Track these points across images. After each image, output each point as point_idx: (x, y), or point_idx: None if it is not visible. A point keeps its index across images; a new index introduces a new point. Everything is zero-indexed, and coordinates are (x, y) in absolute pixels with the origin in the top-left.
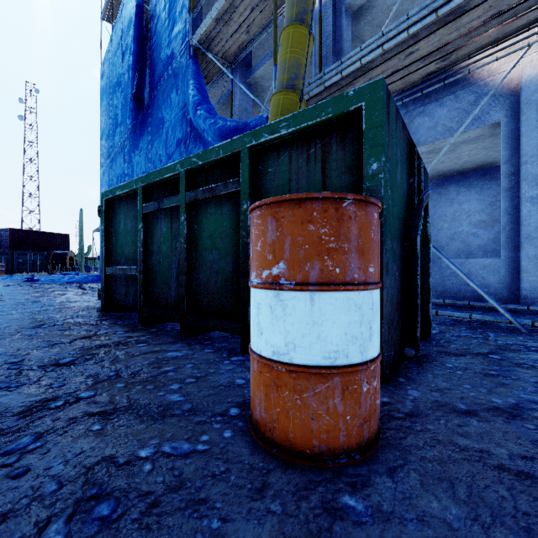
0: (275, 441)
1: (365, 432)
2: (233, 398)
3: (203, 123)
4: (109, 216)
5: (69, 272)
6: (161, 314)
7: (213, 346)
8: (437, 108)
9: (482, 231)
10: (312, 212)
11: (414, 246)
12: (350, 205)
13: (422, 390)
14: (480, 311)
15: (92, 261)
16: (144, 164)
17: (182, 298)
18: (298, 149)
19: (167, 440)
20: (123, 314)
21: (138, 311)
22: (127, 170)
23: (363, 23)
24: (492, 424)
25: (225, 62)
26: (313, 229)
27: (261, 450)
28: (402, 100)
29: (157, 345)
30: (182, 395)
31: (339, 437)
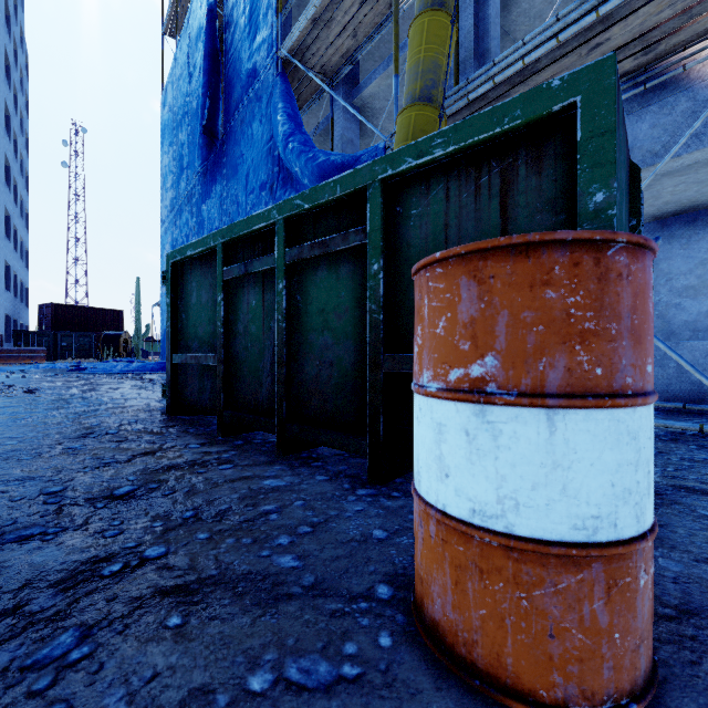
0: (476, 666)
1: (641, 659)
2: (376, 564)
3: (296, 159)
4: (177, 285)
5: (123, 359)
6: (250, 421)
7: (326, 470)
8: (632, 125)
9: (689, 301)
10: (551, 266)
11: None
12: (619, 253)
13: (681, 560)
14: (704, 418)
15: (152, 345)
16: (217, 218)
17: (280, 400)
18: (459, 178)
19: (291, 653)
20: (196, 418)
21: (216, 415)
22: (195, 226)
23: (516, 14)
24: None
25: (324, 79)
26: (554, 296)
27: (451, 678)
28: None
29: (247, 466)
30: (297, 557)
31: (601, 671)
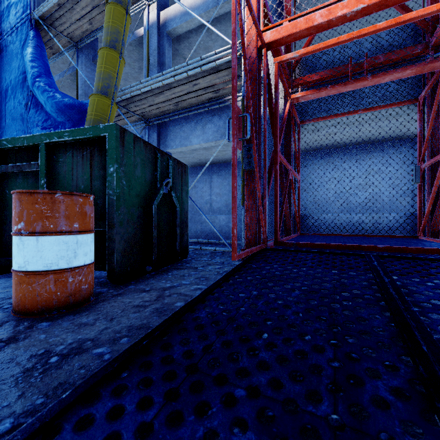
0: (19, 311)
1: (71, 300)
2: (12, 301)
3: (41, 94)
4: None
5: None
6: None
7: None
8: (218, 120)
9: None
10: (37, 199)
11: (152, 211)
12: (60, 196)
13: (137, 285)
14: None
15: None
16: None
17: None
18: (77, 150)
19: None
20: None
21: None
22: None
23: (183, 46)
24: (151, 293)
25: (71, 41)
26: (38, 207)
27: (11, 316)
28: (198, 110)
29: None
30: None
31: (53, 303)
